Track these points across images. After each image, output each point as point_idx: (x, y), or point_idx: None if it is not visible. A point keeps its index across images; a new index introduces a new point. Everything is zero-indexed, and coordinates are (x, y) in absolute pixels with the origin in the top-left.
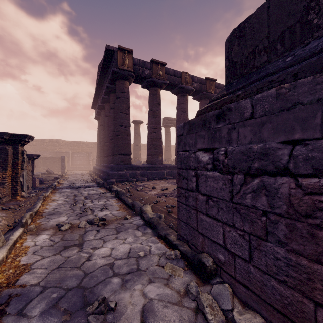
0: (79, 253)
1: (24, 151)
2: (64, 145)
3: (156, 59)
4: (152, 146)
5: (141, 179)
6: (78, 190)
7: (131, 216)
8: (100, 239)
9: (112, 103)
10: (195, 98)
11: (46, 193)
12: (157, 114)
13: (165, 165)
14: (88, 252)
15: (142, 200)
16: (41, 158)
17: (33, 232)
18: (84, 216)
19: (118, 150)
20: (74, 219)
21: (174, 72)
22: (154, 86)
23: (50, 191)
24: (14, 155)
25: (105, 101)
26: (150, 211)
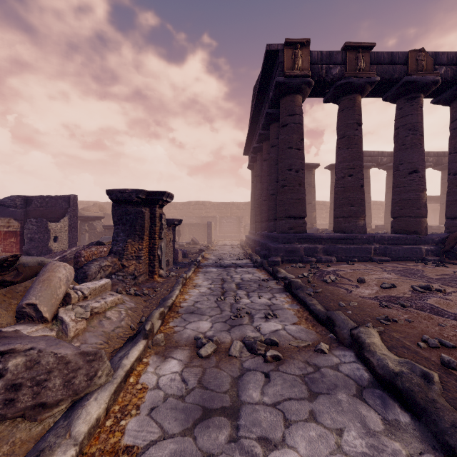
0: (233, 447)
1: (162, 215)
2: (211, 208)
3: (353, 42)
4: (345, 201)
5: (324, 259)
6: (228, 270)
7: (331, 347)
8: (274, 409)
9: (273, 138)
10: (437, 99)
11: (187, 272)
12: (354, 143)
13: (371, 236)
14: (252, 454)
15: (346, 308)
16: (186, 224)
17: (159, 350)
18: (237, 326)
19: (285, 209)
20: (222, 330)
21: (391, 57)
22: (348, 93)
23: (192, 269)
24: (151, 219)
25: (262, 139)
26: (381, 346)
